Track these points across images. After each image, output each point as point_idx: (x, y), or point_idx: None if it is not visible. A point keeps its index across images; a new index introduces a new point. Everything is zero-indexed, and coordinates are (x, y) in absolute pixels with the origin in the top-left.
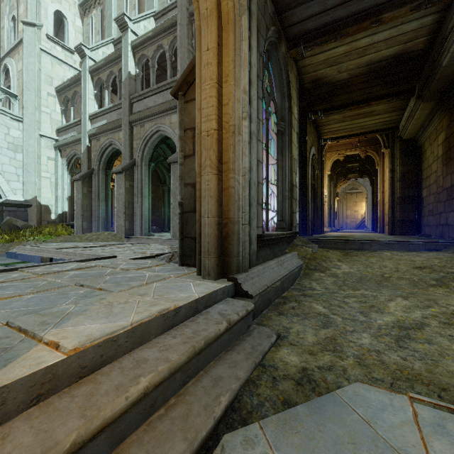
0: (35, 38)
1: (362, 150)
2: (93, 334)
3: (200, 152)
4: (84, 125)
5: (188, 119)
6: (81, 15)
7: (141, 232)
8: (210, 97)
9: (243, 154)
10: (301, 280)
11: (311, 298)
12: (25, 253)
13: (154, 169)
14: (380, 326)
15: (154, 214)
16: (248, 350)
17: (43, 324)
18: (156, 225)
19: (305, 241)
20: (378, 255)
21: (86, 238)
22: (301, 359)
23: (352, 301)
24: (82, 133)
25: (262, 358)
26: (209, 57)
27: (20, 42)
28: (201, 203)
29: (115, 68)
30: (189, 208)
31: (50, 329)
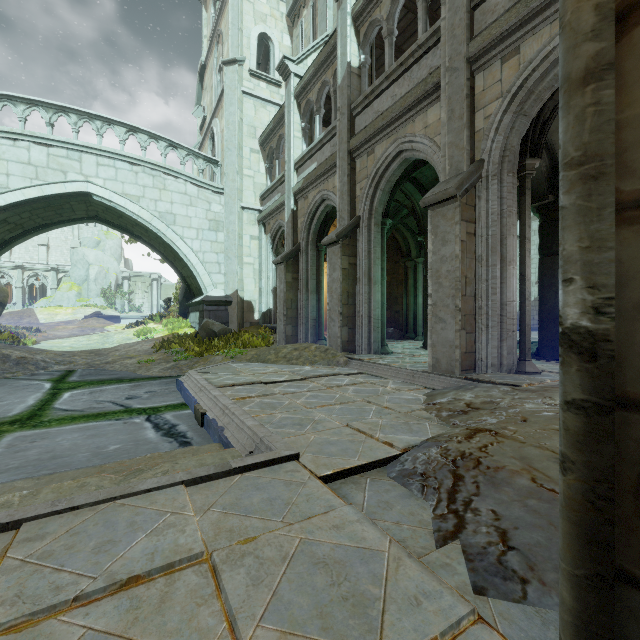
0: (235, 79)
1: None
2: None
3: None
4: (288, 179)
5: None
6: (289, 29)
7: (368, 347)
8: None
9: None
10: None
11: None
12: (188, 388)
13: (391, 234)
14: None
15: (391, 308)
16: None
17: None
18: (393, 326)
19: None
20: None
21: (284, 356)
22: None
23: None
24: (286, 192)
25: None
26: None
27: (223, 93)
28: None
29: (328, 73)
30: None
31: None
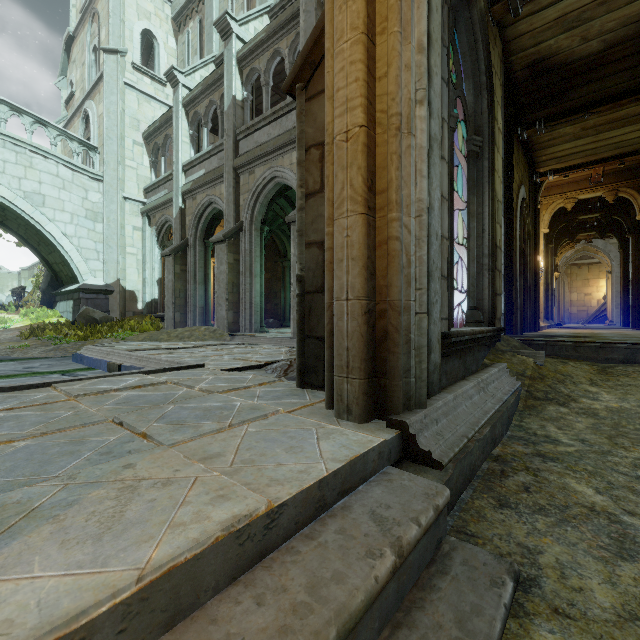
0: (117, 69)
1: (608, 190)
2: (16, 623)
3: (332, 177)
4: (176, 179)
5: (312, 129)
6: (175, 32)
7: (250, 327)
8: (351, 64)
9: (417, 174)
10: (523, 419)
11: (558, 464)
12: (92, 356)
13: (271, 237)
14: None
15: (271, 302)
16: (450, 632)
17: None
18: (273, 317)
19: (517, 344)
20: None
21: (176, 336)
22: None
23: None
24: (174, 190)
25: None
26: None
27: (101, 78)
28: (333, 274)
29: (215, 95)
30: (313, 285)
31: None
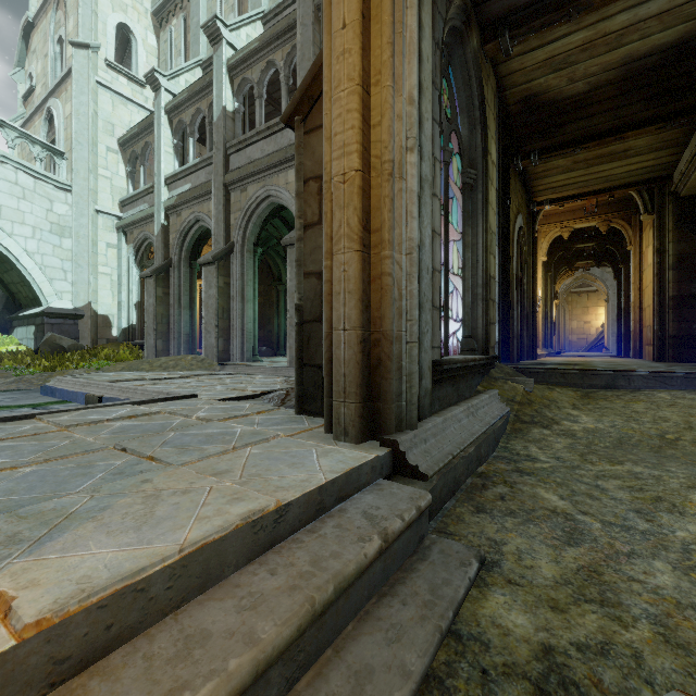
0: (88, 66)
1: (602, 220)
2: (93, 577)
3: (330, 213)
4: (158, 193)
5: (310, 162)
6: (155, 28)
7: (242, 356)
8: (348, 112)
9: (408, 215)
10: (509, 441)
11: (532, 477)
12: (65, 388)
13: (264, 258)
14: (686, 545)
15: (264, 328)
16: (424, 597)
17: (10, 542)
18: (266, 345)
19: (510, 372)
20: (646, 397)
21: (160, 365)
22: (535, 621)
23: (613, 487)
24: (156, 204)
25: (454, 617)
26: (346, 39)
27: (69, 74)
28: (332, 305)
29: (203, 103)
30: (312, 314)
31: (15, 557)
